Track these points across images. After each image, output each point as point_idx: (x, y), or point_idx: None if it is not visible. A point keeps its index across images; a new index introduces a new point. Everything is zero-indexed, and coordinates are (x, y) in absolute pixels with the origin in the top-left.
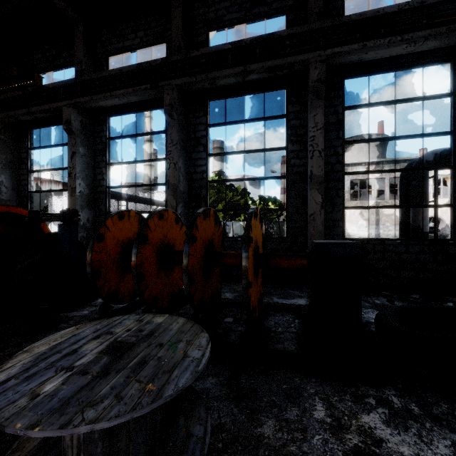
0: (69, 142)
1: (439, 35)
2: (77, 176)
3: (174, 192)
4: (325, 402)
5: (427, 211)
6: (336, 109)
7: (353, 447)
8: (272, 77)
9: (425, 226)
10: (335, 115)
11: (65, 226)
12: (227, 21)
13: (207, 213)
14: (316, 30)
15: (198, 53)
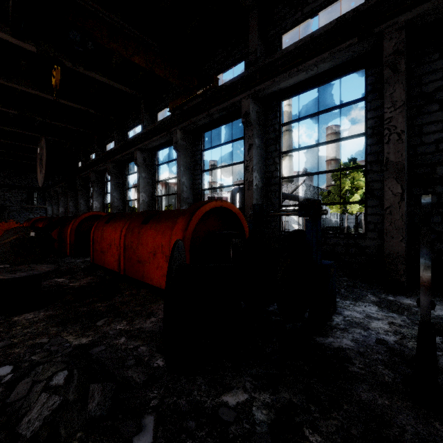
0: (246, 135)
1: None
2: (253, 169)
3: (397, 173)
4: None
5: None
6: None
7: None
8: None
9: None
10: None
11: (313, 222)
12: None
13: None
14: None
15: None
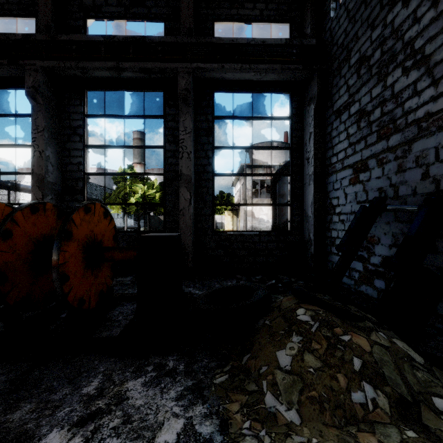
0: None
1: (275, 70)
2: None
3: (39, 182)
4: (106, 377)
5: (287, 209)
6: (207, 117)
7: (94, 410)
8: (151, 78)
9: (286, 221)
10: (206, 122)
11: None
12: (106, 12)
13: (37, 207)
14: (185, 44)
15: (67, 37)
